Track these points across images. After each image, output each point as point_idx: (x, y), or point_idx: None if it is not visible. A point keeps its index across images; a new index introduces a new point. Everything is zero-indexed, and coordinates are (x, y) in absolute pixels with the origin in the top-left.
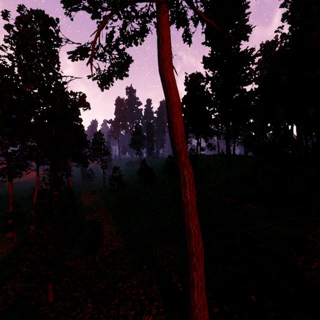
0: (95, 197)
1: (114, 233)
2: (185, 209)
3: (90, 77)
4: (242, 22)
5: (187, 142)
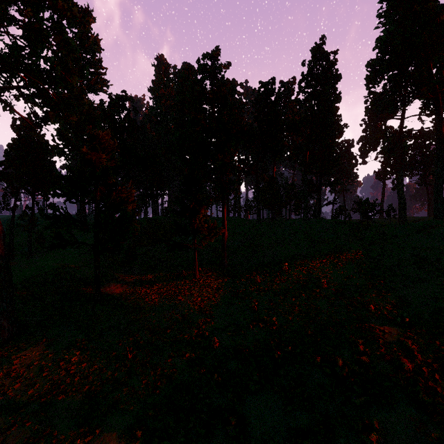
0: None
1: None
2: None
3: None
4: (96, 76)
5: (18, 198)
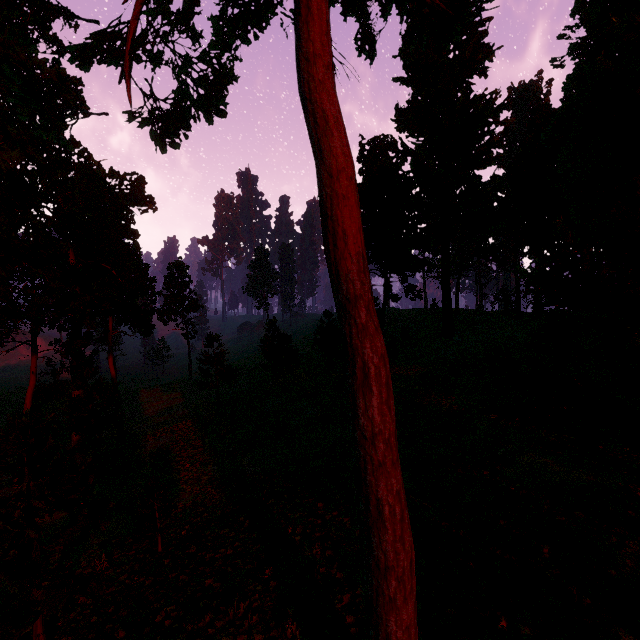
0: (169, 399)
1: (204, 482)
2: (367, 450)
3: (134, 117)
4: (475, 36)
5: None
